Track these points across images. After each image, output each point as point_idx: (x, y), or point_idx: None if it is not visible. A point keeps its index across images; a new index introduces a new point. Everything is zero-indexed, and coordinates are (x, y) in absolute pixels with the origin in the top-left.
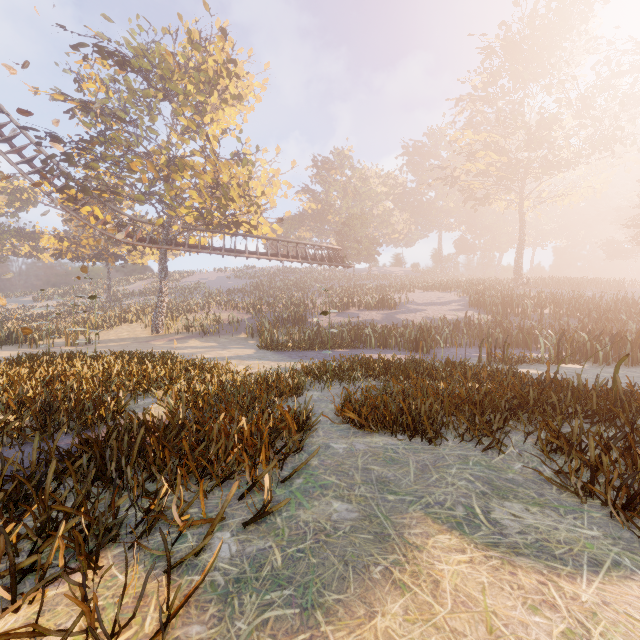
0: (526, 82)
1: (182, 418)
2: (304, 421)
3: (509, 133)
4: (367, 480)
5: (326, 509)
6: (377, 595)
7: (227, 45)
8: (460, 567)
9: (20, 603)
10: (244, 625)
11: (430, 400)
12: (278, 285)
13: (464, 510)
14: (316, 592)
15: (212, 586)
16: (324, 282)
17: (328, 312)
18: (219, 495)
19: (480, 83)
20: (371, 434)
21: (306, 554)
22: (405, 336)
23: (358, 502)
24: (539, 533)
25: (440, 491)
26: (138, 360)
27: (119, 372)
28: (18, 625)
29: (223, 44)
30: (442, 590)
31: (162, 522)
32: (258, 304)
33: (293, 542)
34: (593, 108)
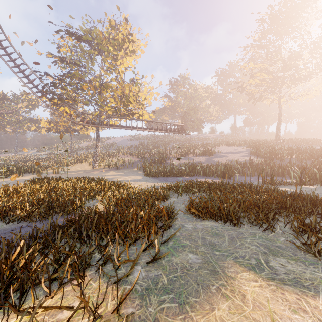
0: (282, 36)
1: (112, 210)
2: (171, 213)
3: (273, 63)
4: (204, 244)
5: (185, 257)
6: (214, 300)
7: (128, 26)
8: (255, 289)
9: (54, 293)
10: (152, 310)
11: (234, 204)
12: (152, 144)
13: (255, 261)
14: (185, 297)
15: (135, 291)
16: (175, 142)
17: (180, 158)
18: (133, 248)
19: (257, 38)
20: (204, 220)
21: (178, 278)
22: (218, 170)
23: (201, 254)
24: (295, 274)
25: (242, 250)
26: (88, 181)
27: (80, 187)
28: (52, 303)
29: (126, 26)
30: (247, 299)
31: (109, 260)
32: (142, 153)
33: (171, 272)
34: (320, 48)
